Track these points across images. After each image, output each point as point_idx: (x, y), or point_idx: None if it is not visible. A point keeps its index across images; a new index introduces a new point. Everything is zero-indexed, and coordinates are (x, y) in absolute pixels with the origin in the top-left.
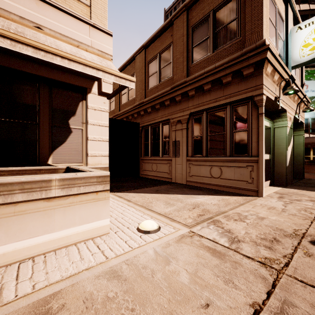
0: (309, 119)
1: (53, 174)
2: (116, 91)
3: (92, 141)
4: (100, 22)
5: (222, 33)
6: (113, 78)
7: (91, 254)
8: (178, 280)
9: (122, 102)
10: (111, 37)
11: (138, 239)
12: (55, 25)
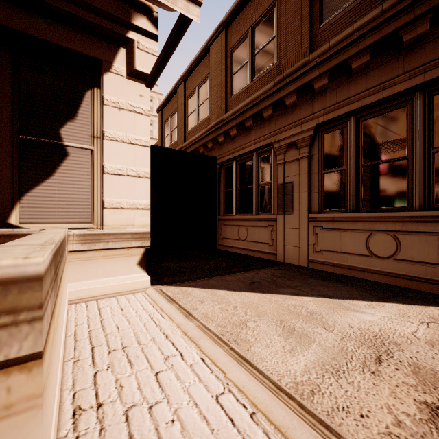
0: None
1: None
2: (161, 56)
3: (114, 177)
4: None
5: None
6: None
7: None
8: None
9: (189, 127)
10: None
11: None
12: None
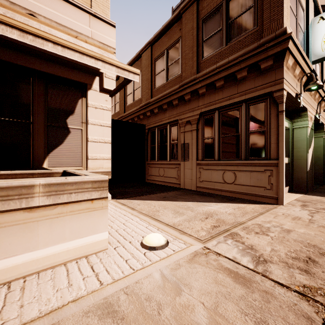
0: None
1: (36, 179)
2: (119, 87)
3: (93, 143)
4: (101, 12)
5: (236, 24)
6: (114, 70)
7: (82, 278)
8: (193, 320)
9: (128, 103)
10: (114, 28)
11: (142, 257)
12: (51, 13)
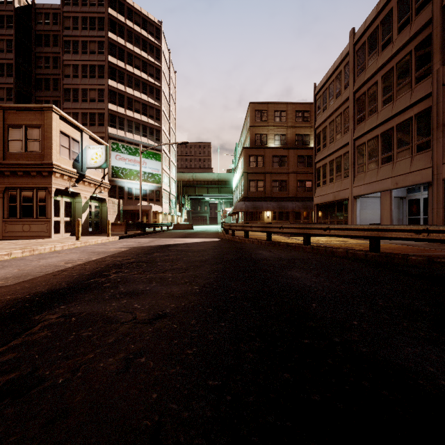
0: (148, 190)
1: None
2: None
3: None
4: None
5: (31, 144)
6: None
7: None
8: None
9: None
10: None
11: None
12: None
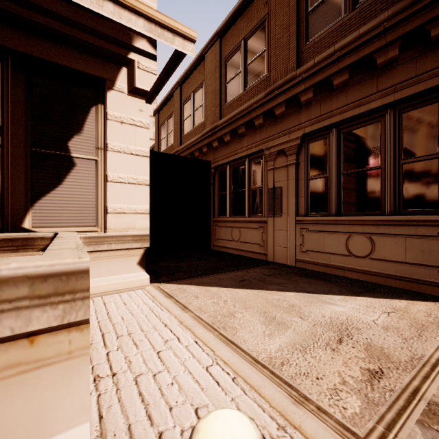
0: None
1: None
2: (160, 78)
3: (116, 185)
4: None
5: None
6: (142, 26)
7: None
8: None
9: (185, 131)
10: None
11: None
12: None
